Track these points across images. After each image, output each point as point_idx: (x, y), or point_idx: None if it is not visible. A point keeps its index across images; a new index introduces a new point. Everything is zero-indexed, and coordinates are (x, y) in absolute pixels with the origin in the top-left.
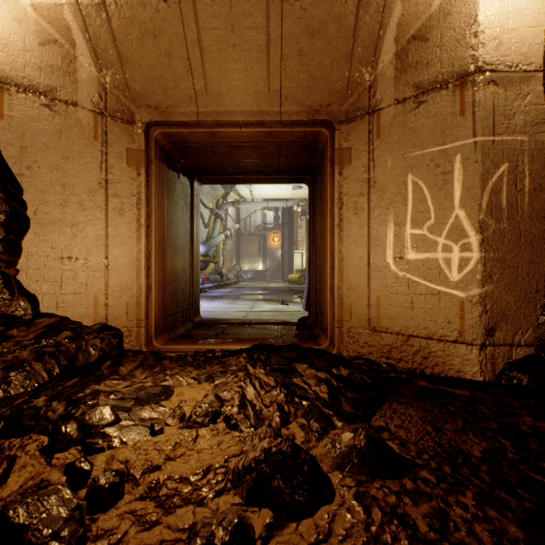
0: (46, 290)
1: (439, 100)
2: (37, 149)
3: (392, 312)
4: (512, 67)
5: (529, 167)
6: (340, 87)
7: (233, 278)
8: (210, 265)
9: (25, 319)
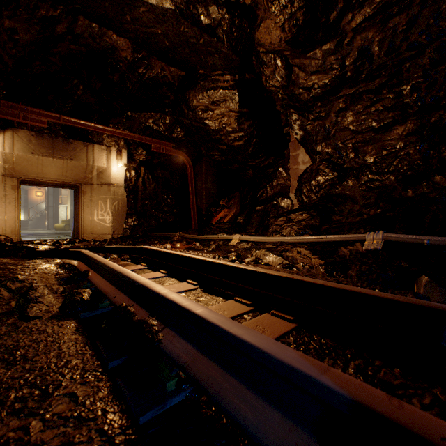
0: None
1: (105, 187)
2: None
3: (96, 230)
4: (118, 184)
5: (122, 202)
6: (83, 177)
7: None
8: None
9: None
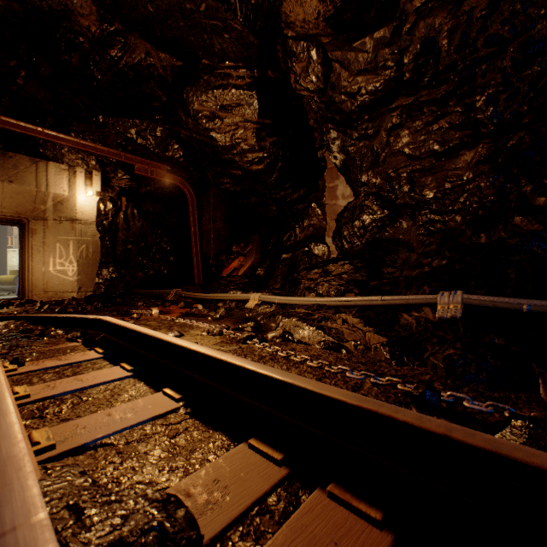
0: None
1: (67, 224)
2: None
3: (52, 285)
4: (87, 220)
5: (92, 246)
6: (32, 208)
7: None
8: None
9: None
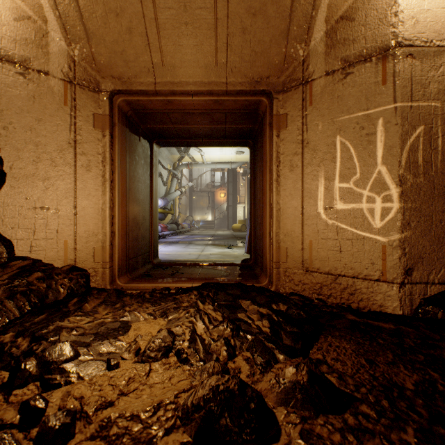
0: (20, 236)
1: (364, 71)
2: (12, 112)
3: (322, 254)
4: (427, 43)
5: (441, 129)
6: (277, 61)
7: (187, 227)
8: (168, 216)
9: (1, 262)
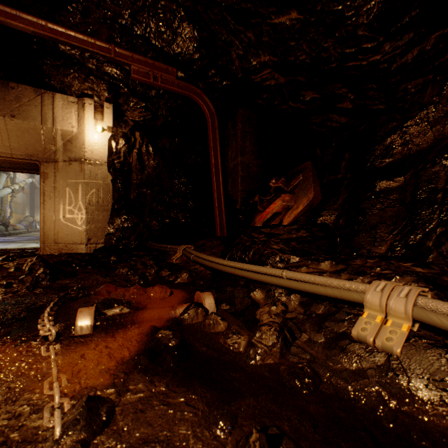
0: None
1: (76, 165)
2: None
3: (62, 236)
4: (97, 160)
5: (103, 190)
6: (42, 149)
7: (24, 229)
8: None
9: None
